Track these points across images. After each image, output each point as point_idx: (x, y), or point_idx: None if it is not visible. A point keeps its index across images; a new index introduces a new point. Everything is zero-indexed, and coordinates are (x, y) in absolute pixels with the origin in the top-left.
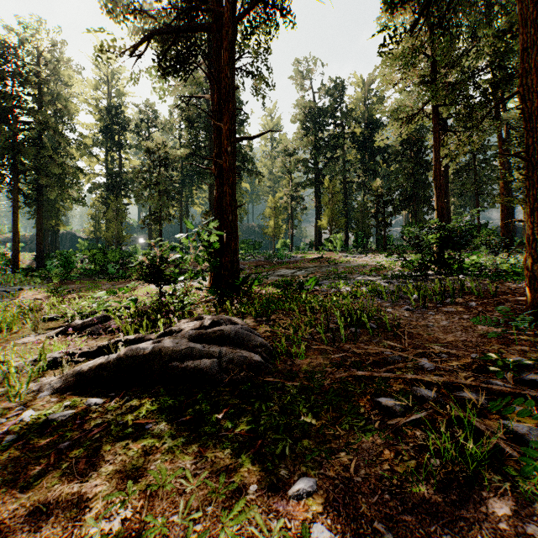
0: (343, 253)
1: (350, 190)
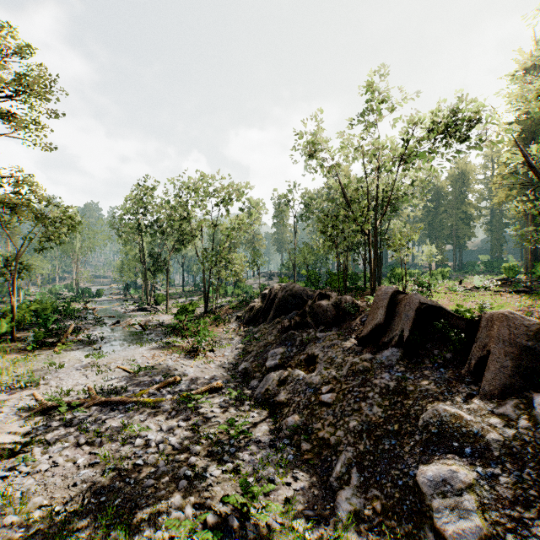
0: None
1: None
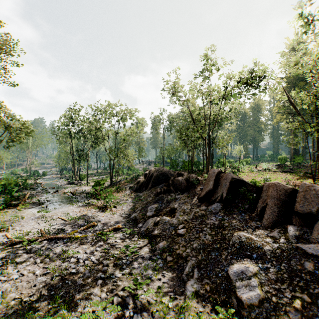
0: None
1: None
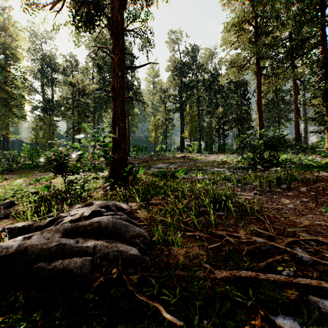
0: (198, 153)
1: (201, 115)
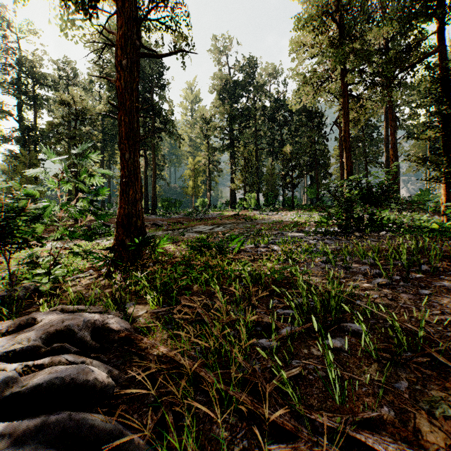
0: (256, 211)
1: (260, 157)
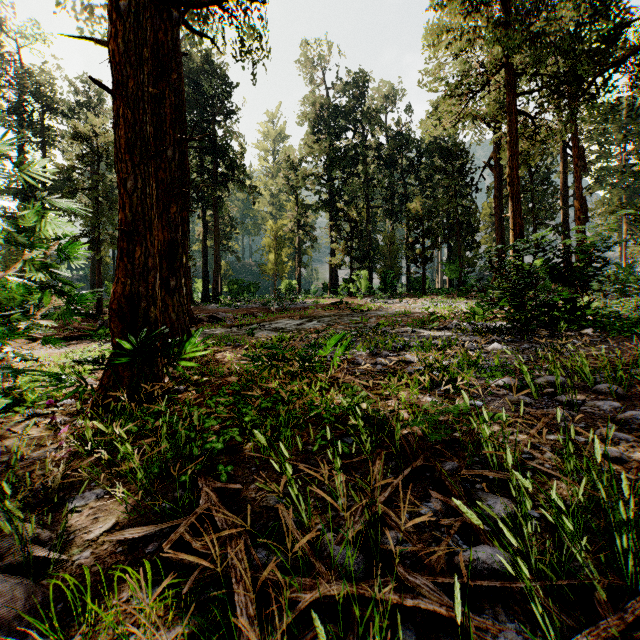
0: (368, 298)
1: (373, 219)
